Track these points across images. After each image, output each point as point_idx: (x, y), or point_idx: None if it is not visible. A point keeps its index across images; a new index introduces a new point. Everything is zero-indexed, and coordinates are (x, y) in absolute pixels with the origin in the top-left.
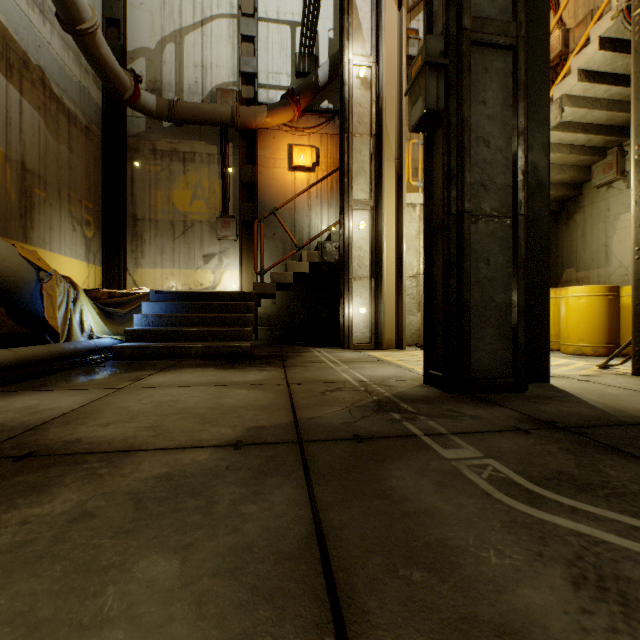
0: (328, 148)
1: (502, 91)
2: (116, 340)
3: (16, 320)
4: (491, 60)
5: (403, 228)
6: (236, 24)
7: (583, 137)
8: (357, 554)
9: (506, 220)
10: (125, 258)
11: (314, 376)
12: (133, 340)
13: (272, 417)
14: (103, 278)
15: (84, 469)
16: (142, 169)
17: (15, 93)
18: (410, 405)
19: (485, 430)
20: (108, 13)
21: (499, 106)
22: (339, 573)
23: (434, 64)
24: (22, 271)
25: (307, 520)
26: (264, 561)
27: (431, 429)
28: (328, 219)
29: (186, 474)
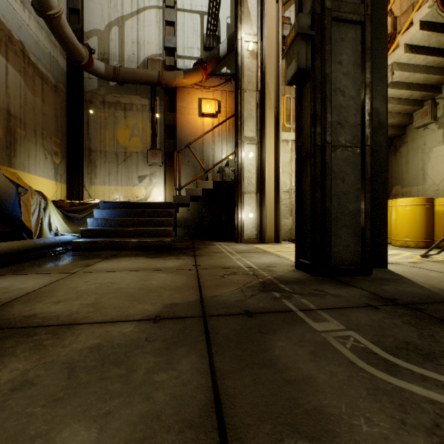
0: (226, 101)
1: (354, 55)
2: (75, 236)
3: (2, 222)
4: (346, 32)
5: (280, 157)
6: (161, 13)
7: (407, 92)
8: (249, 422)
9: (356, 149)
10: (83, 178)
11: (216, 263)
12: (87, 237)
13: (184, 296)
14: (67, 192)
15: (33, 340)
16: (95, 115)
17: (2, 60)
18: (287, 286)
19: (344, 306)
20: (71, 5)
21: (351, 66)
22: (233, 443)
23: (304, 34)
24: (5, 187)
25: (207, 388)
26: (169, 430)
27: (303, 305)
28: (226, 151)
29: (113, 345)
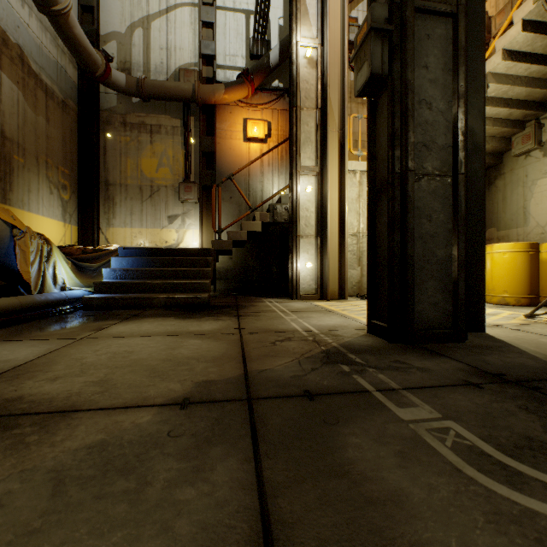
0: (278, 122)
1: (443, 56)
2: (87, 292)
3: None
4: (433, 27)
5: (345, 191)
6: (197, 12)
7: (505, 111)
8: None
9: (447, 179)
10: (98, 218)
11: (265, 325)
12: (101, 292)
13: (223, 370)
14: (78, 236)
15: (12, 436)
16: (113, 139)
17: None
18: (358, 356)
19: (436, 384)
20: (83, 1)
21: (440, 70)
22: None
23: (379, 30)
24: None
25: (253, 512)
26: None
27: (382, 383)
28: (278, 184)
29: (122, 442)
